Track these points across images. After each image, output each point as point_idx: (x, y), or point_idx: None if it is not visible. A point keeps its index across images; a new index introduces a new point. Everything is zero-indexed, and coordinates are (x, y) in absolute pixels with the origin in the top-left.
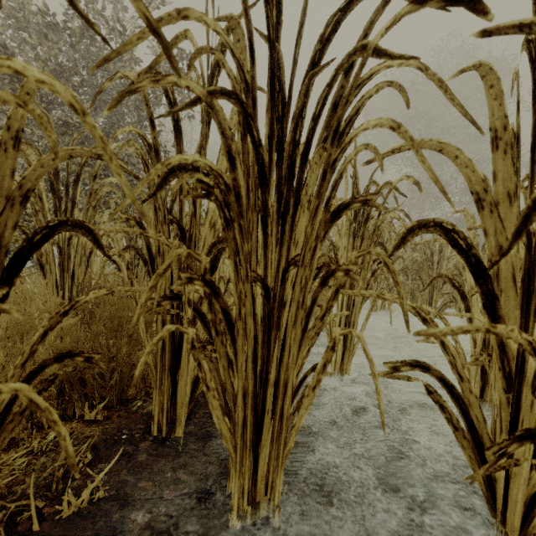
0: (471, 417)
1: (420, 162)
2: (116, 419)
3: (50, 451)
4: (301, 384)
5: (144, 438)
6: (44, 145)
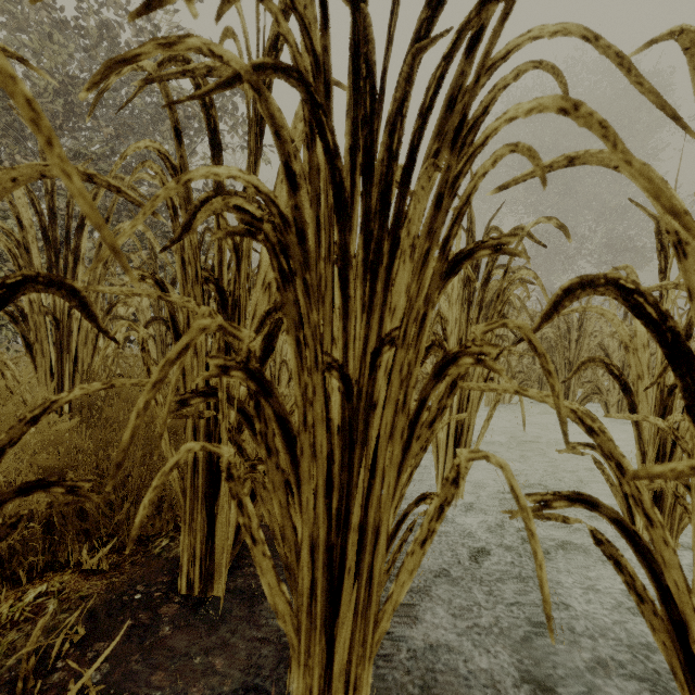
0: (666, 582)
1: (622, 163)
2: (129, 567)
3: (25, 622)
4: (400, 526)
5: (167, 599)
6: None
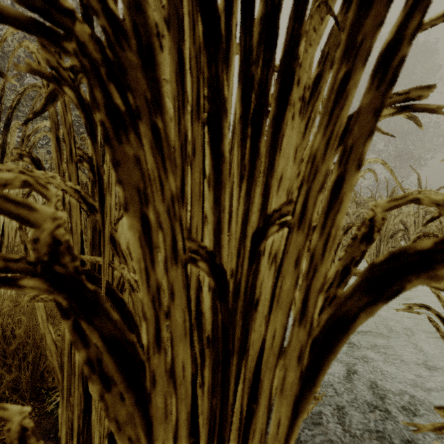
0: None
1: None
2: None
3: None
4: None
5: None
6: None
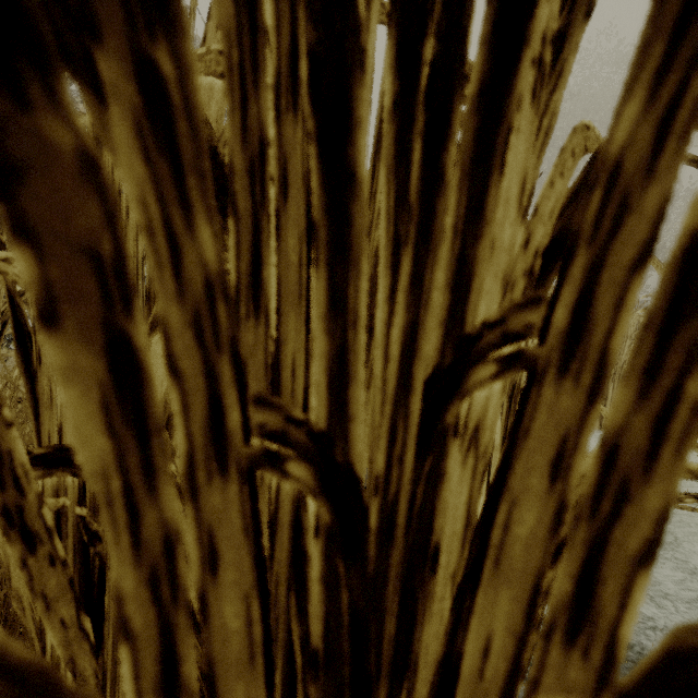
0: None
1: None
2: None
3: None
4: None
5: None
6: None
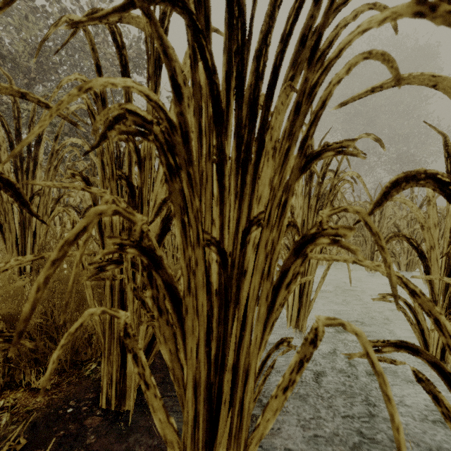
0: None
1: None
2: (66, 386)
3: None
4: (264, 365)
5: (91, 412)
6: (26, 116)
